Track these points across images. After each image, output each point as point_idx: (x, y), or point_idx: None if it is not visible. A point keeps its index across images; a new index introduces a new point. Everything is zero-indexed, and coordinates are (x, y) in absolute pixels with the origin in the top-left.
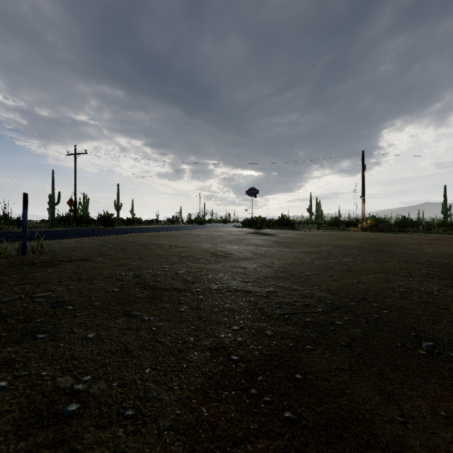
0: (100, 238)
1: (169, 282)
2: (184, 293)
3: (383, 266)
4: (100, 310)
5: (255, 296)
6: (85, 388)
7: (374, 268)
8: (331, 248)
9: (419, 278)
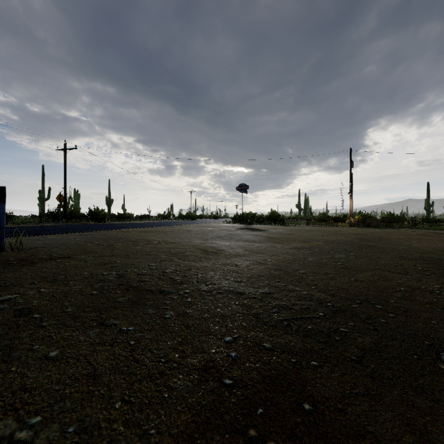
0: (88, 234)
1: (155, 282)
2: (171, 295)
3: (377, 262)
4: (72, 318)
5: (249, 299)
6: (29, 437)
7: (369, 265)
8: (322, 243)
9: (416, 275)
